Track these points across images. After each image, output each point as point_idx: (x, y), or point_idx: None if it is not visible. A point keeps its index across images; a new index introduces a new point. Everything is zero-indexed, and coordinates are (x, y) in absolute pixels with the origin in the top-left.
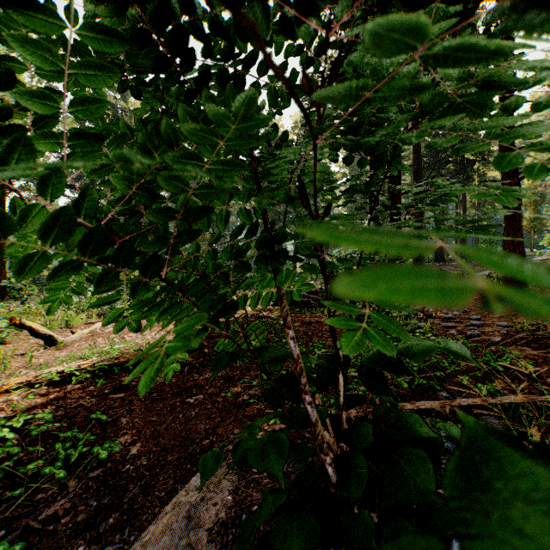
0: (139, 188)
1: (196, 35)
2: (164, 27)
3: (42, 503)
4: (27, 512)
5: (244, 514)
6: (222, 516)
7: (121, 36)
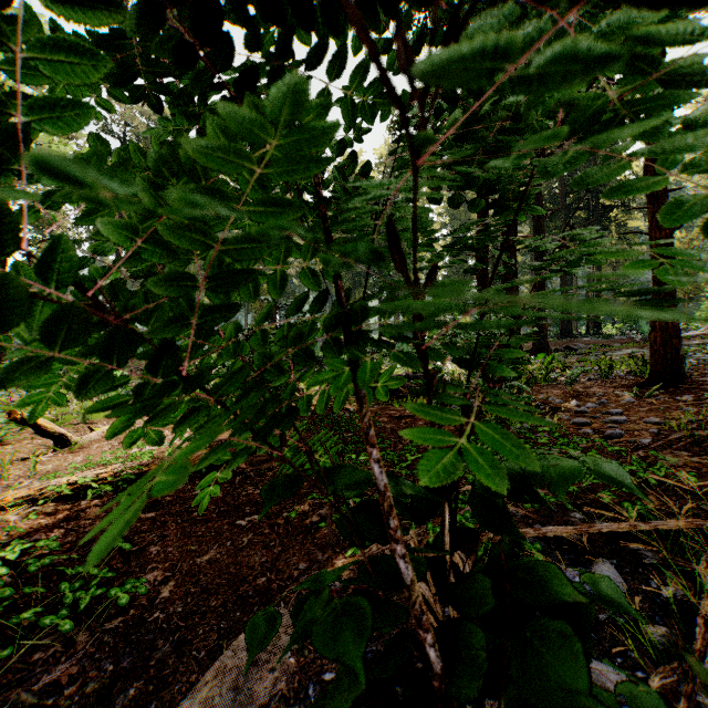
0: (150, 242)
1: (238, 21)
2: (187, 4)
3: (40, 665)
4: (20, 679)
5: (311, 684)
6: (281, 686)
7: (114, 8)
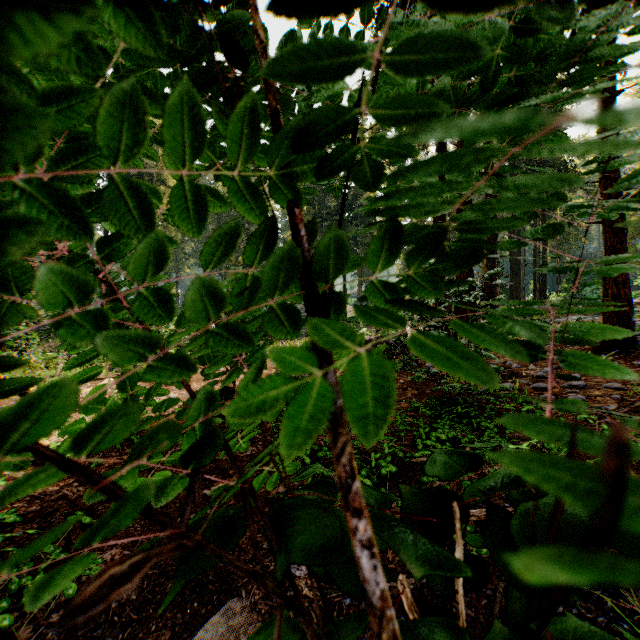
0: None
1: None
2: None
3: None
4: None
5: None
6: None
7: None
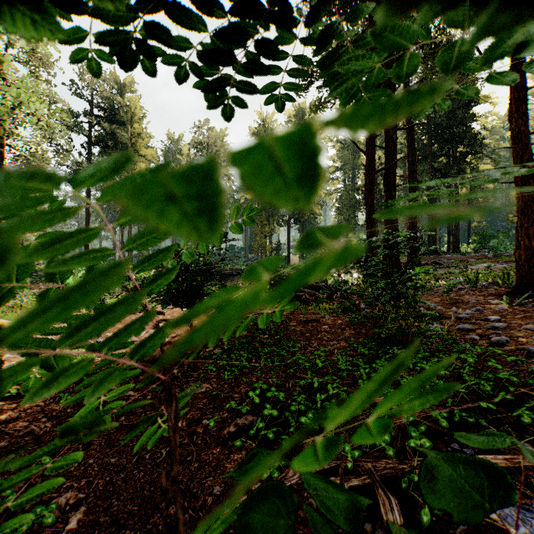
0: None
1: None
2: None
3: None
4: None
5: None
6: None
7: None
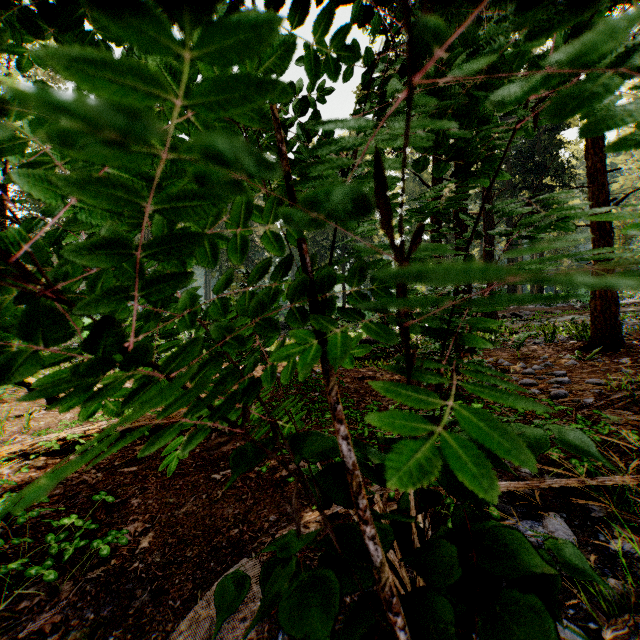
0: None
1: None
2: None
3: (26, 613)
4: (7, 626)
5: (280, 633)
6: (252, 635)
7: None
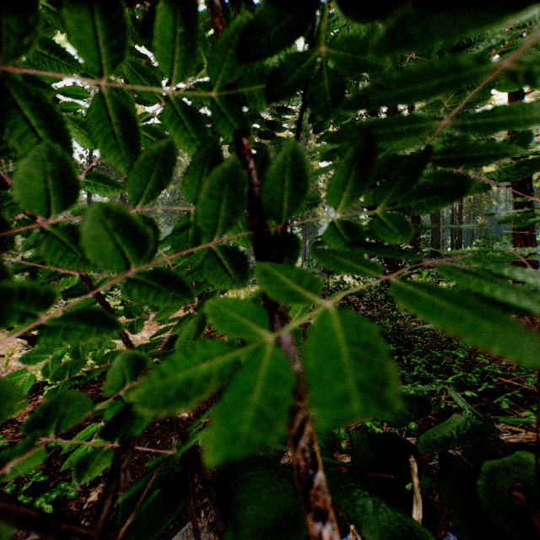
0: None
1: None
2: None
3: None
4: None
5: None
6: None
7: None
